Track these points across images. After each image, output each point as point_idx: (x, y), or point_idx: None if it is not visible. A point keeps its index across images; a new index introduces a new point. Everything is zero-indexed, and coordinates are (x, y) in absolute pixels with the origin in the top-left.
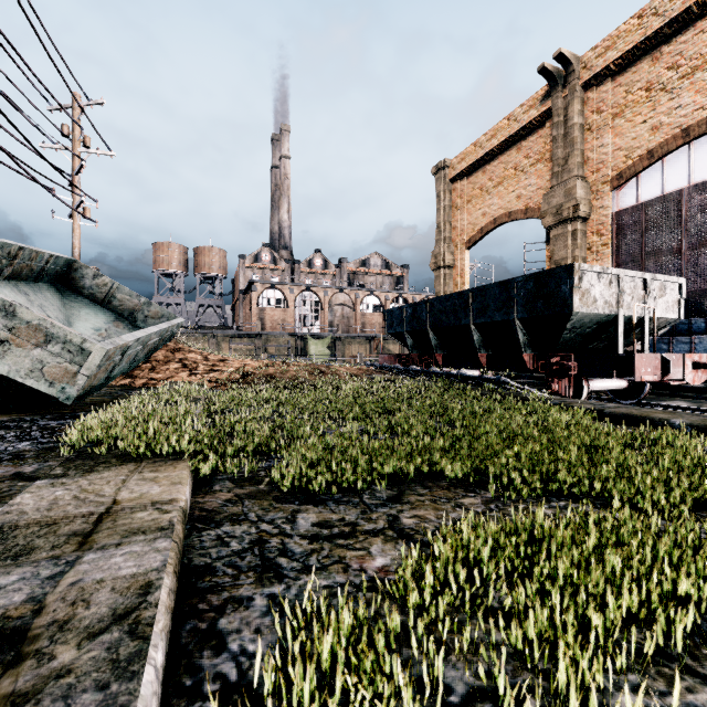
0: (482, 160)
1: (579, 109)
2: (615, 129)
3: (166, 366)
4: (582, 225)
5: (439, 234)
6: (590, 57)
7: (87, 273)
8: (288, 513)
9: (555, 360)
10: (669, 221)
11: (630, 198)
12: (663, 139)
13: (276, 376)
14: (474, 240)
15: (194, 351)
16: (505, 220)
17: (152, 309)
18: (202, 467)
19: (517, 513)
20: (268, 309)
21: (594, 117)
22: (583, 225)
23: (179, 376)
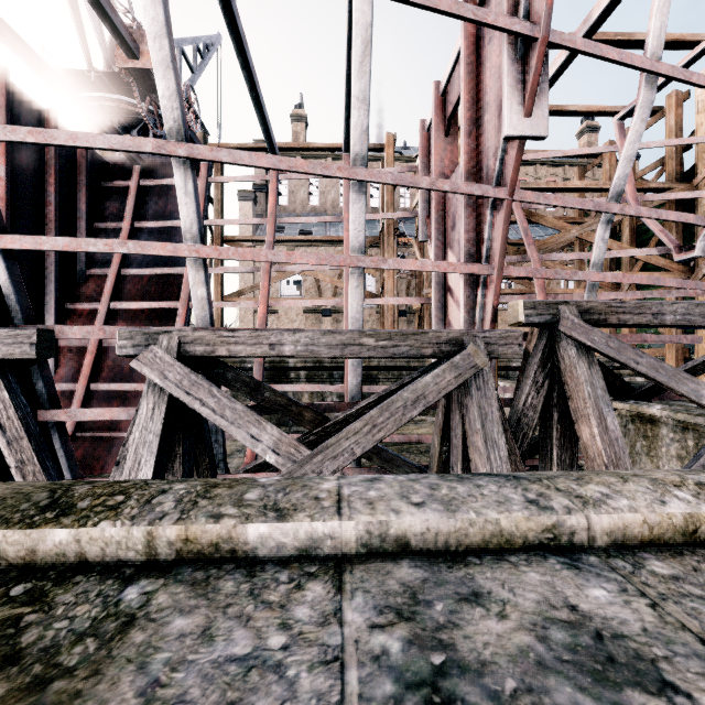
0: None
1: None
2: None
3: None
4: None
5: None
6: None
7: None
8: None
9: None
10: None
11: None
12: None
13: None
14: None
15: None
16: None
17: None
18: None
19: None
20: None
21: None
22: None
23: None
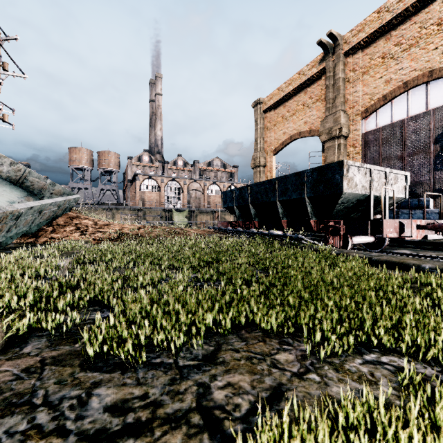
0: (283, 99)
1: (342, 69)
2: (364, 82)
3: (64, 228)
4: (344, 141)
5: (256, 145)
6: (349, 36)
7: (5, 161)
8: (85, 387)
9: (331, 224)
10: (396, 139)
11: (372, 124)
12: (392, 88)
13: (143, 235)
14: (278, 149)
15: (88, 218)
16: (297, 137)
17: (56, 188)
18: (12, 328)
19: (334, 373)
20: (147, 192)
21: (351, 74)
22: (345, 141)
23: (72, 235)
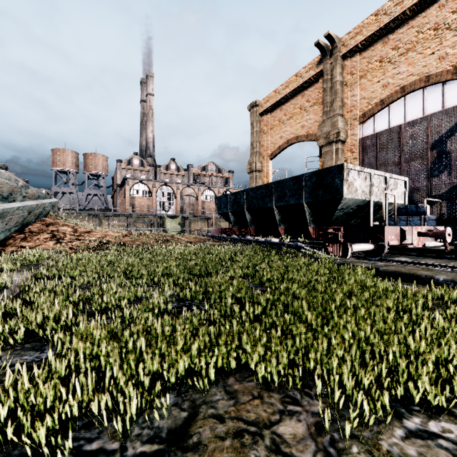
0: (279, 102)
1: (340, 72)
2: (361, 86)
3: (37, 236)
4: (342, 146)
5: (252, 149)
6: (346, 39)
7: None
8: None
9: (330, 231)
10: (393, 144)
11: (370, 129)
12: (389, 93)
13: (127, 243)
14: (275, 154)
15: (67, 225)
16: (294, 141)
17: (30, 191)
18: None
19: None
20: (137, 198)
21: (349, 77)
22: (342, 146)
23: (46, 244)
